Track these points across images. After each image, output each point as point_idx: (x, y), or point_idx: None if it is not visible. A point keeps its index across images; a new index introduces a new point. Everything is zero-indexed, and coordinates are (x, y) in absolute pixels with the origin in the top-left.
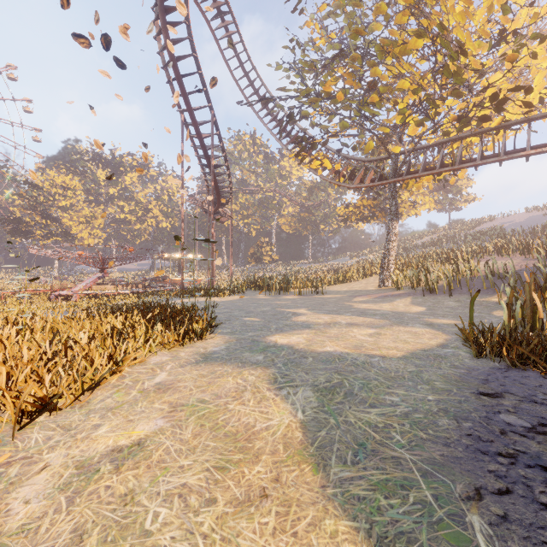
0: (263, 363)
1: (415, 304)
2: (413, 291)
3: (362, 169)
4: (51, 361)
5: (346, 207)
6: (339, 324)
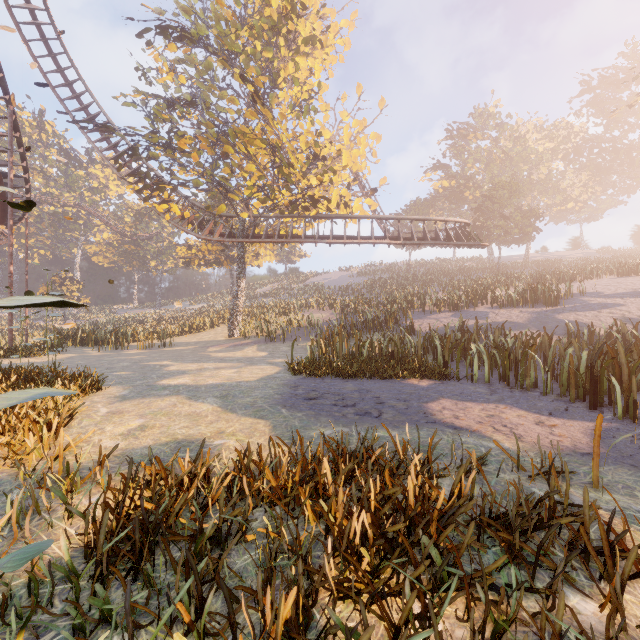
0: (173, 394)
1: (261, 351)
2: (258, 340)
3: (212, 221)
4: None
5: (189, 248)
6: (209, 369)
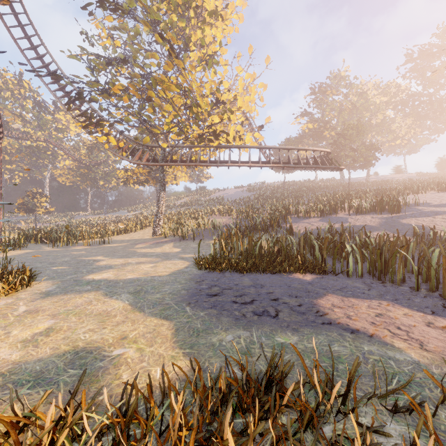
0: (93, 290)
1: (176, 247)
2: (174, 238)
3: (141, 150)
4: None
5: (126, 171)
6: (131, 263)
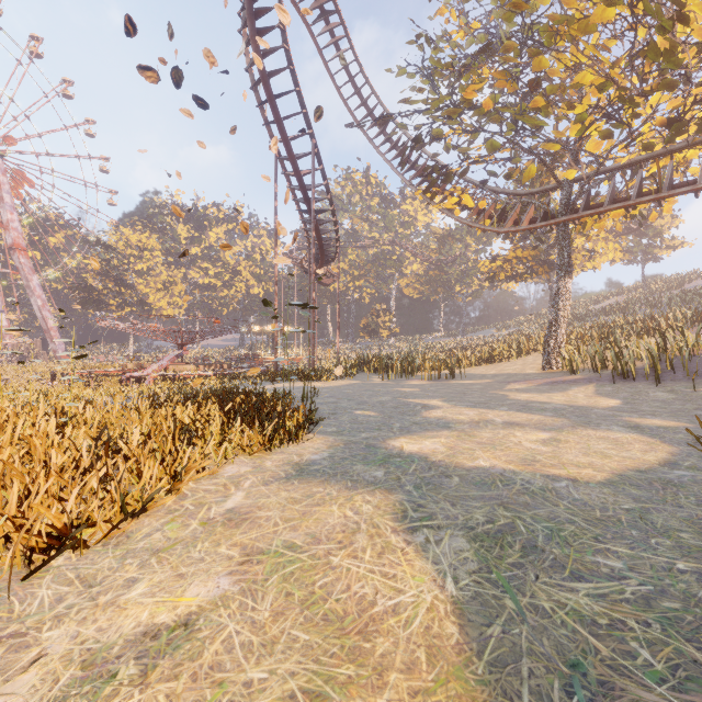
0: (384, 483)
1: (603, 395)
2: (596, 375)
3: (518, 206)
4: (90, 469)
5: (492, 260)
6: (492, 423)
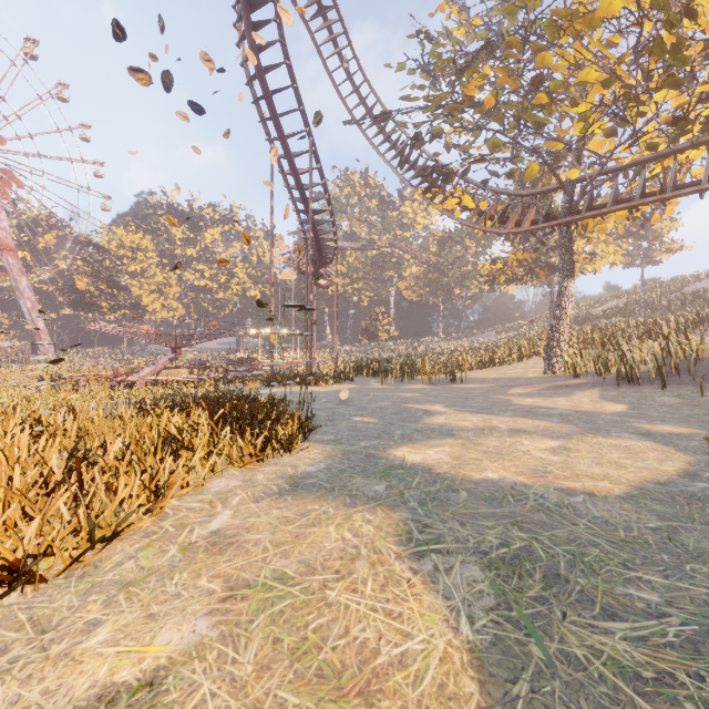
0: (386, 499)
1: (608, 400)
2: (599, 379)
3: (519, 207)
4: (60, 486)
5: (492, 263)
6: (498, 430)
